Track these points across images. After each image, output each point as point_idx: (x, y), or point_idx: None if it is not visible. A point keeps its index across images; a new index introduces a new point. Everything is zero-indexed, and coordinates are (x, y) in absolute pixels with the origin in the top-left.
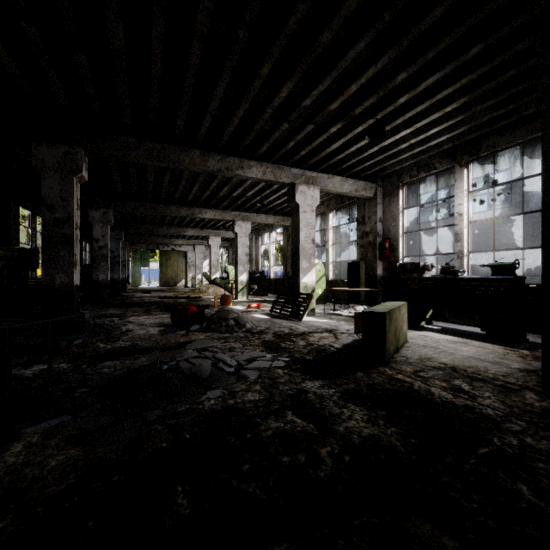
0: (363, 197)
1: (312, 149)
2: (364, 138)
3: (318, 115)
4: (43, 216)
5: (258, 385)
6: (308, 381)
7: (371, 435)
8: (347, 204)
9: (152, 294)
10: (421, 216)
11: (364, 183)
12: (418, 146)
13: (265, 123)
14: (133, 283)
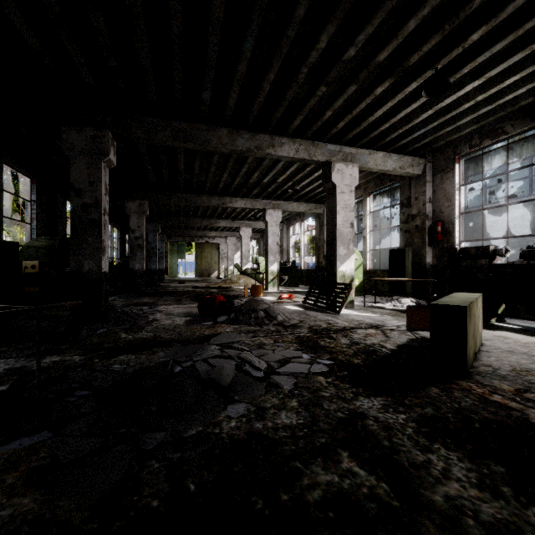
0: (408, 175)
1: (351, 120)
2: (417, 99)
3: (362, 71)
4: (72, 201)
5: (294, 399)
6: (362, 398)
7: (500, 521)
8: (388, 185)
9: (186, 284)
10: (470, 200)
11: (411, 158)
12: (486, 105)
13: (298, 90)
14: (171, 274)
